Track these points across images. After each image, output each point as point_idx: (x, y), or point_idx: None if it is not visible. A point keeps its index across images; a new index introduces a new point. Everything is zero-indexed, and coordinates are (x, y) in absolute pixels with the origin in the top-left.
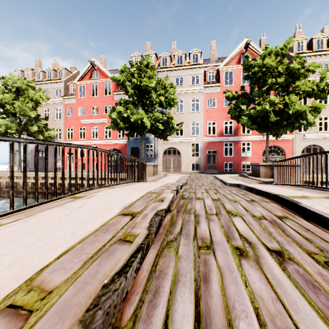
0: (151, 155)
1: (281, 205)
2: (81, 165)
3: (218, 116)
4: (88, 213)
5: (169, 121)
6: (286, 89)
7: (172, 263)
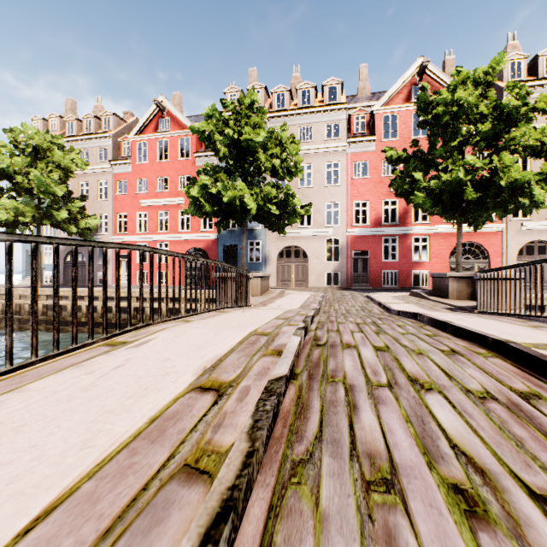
0: (257, 259)
1: (516, 363)
2: (128, 282)
3: (372, 192)
4: (129, 383)
5: (289, 201)
6: (494, 144)
7: (309, 540)
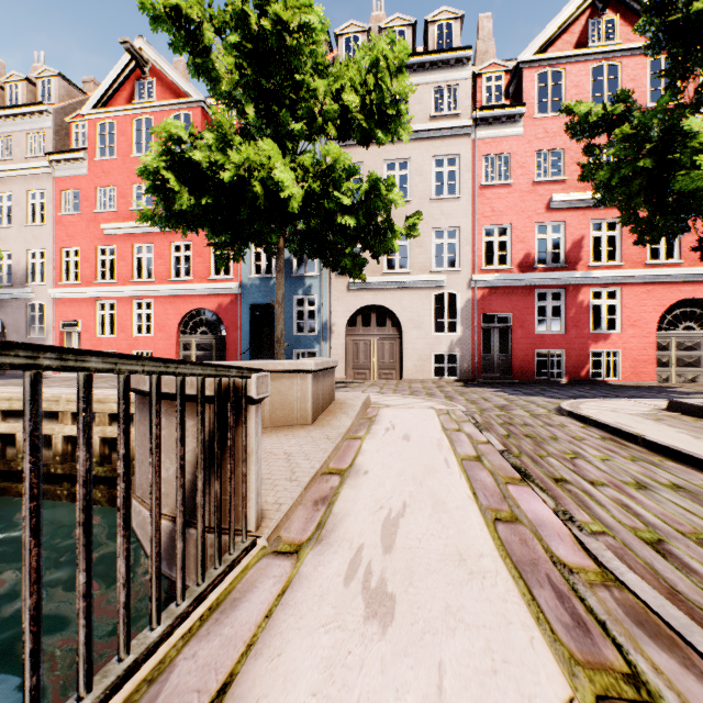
0: (312, 330)
1: None
2: None
3: (518, 209)
4: None
5: (378, 197)
6: None
7: None
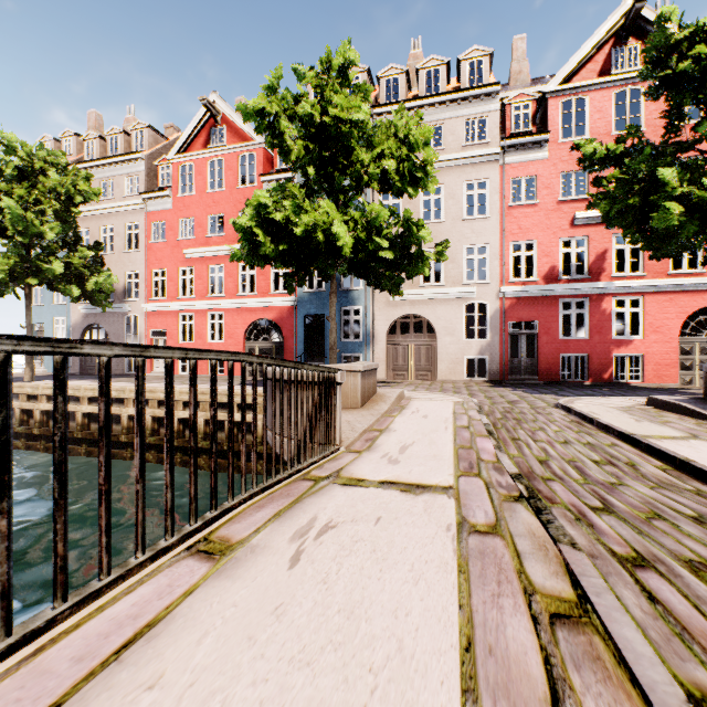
0: (356, 335)
1: None
2: None
3: (543, 226)
4: None
5: (411, 235)
6: None
7: None
